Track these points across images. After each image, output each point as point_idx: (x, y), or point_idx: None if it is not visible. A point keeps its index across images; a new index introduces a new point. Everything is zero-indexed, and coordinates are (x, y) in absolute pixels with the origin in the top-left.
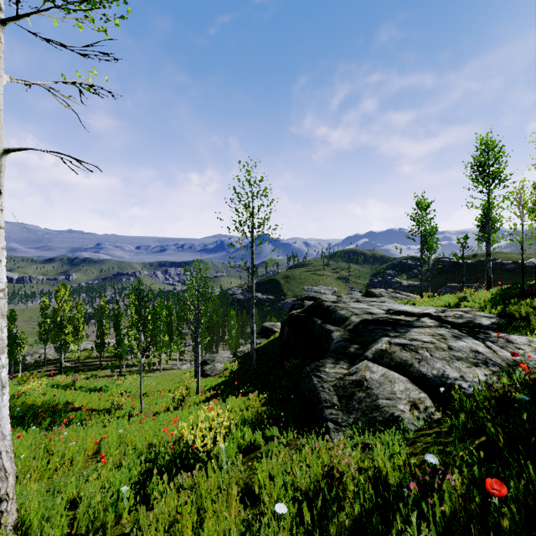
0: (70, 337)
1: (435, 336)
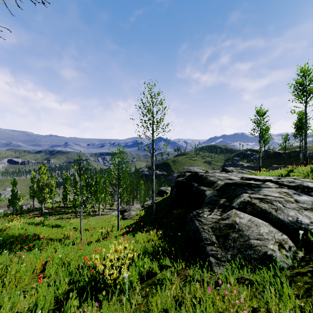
0: (47, 194)
1: (281, 193)
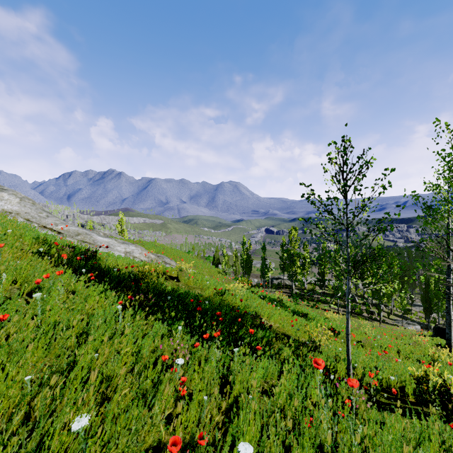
0: (298, 269)
1: None
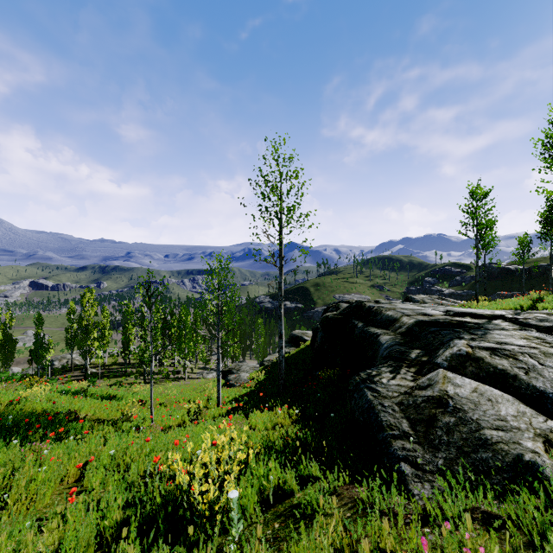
0: (95, 342)
1: (530, 339)
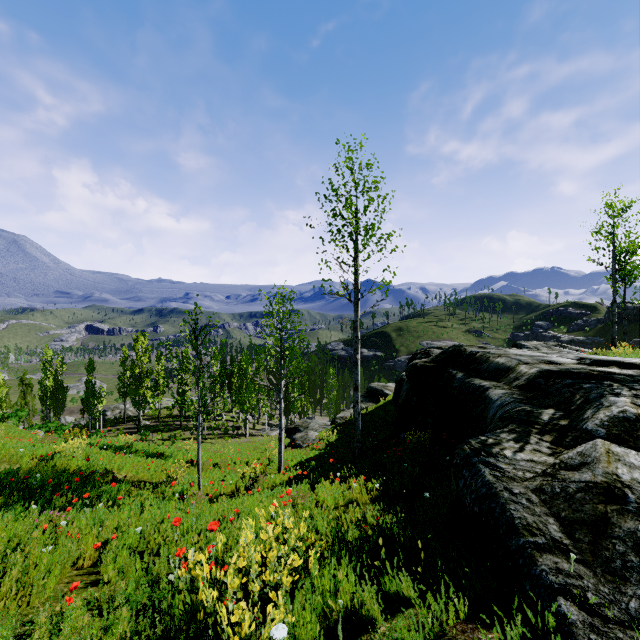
0: (149, 391)
1: None
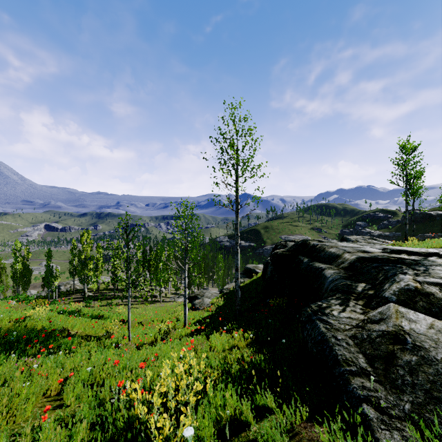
0: (91, 272)
1: None
